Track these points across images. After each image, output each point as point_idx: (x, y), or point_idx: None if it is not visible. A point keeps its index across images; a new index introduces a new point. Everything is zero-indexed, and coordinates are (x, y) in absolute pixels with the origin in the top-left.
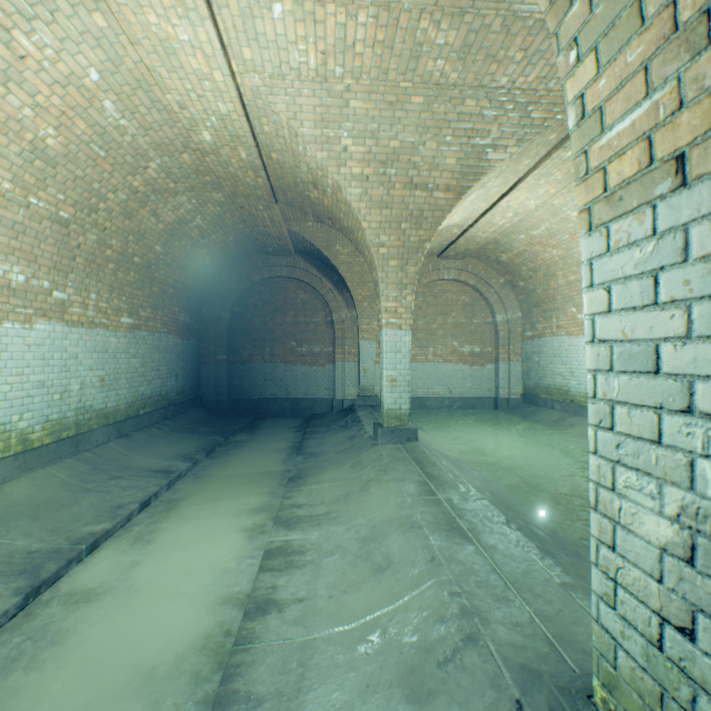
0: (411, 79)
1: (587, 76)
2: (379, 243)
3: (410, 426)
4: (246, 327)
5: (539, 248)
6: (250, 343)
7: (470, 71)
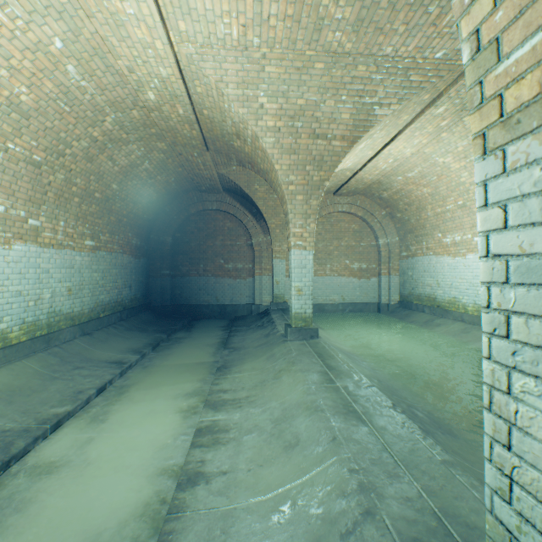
0: (314, 48)
1: (483, 11)
2: (288, 182)
3: (313, 326)
4: (184, 248)
5: (413, 187)
6: (188, 261)
7: (362, 42)
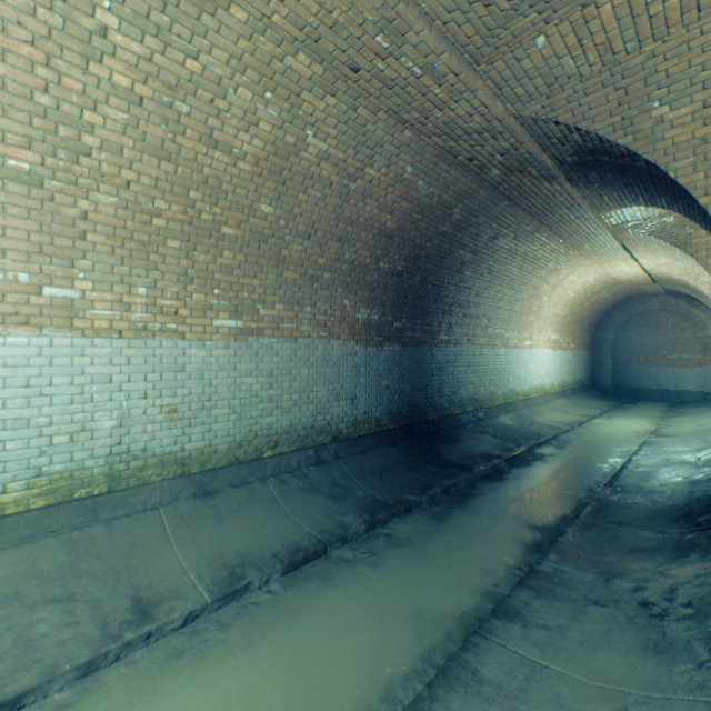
0: None
1: None
2: None
3: None
4: (624, 342)
5: None
6: (627, 353)
7: None
